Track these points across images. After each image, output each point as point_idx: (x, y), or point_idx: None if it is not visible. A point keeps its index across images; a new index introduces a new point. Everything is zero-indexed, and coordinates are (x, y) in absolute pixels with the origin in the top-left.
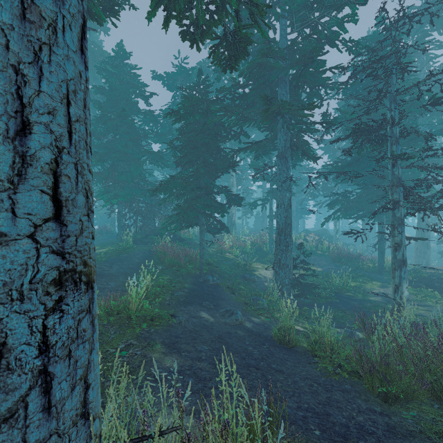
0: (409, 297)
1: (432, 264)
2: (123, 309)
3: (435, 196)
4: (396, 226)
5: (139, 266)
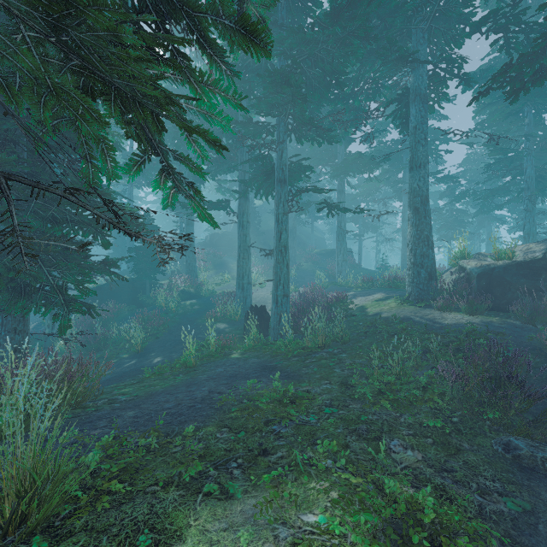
0: None
1: None
2: (220, 345)
3: None
4: None
5: (146, 400)
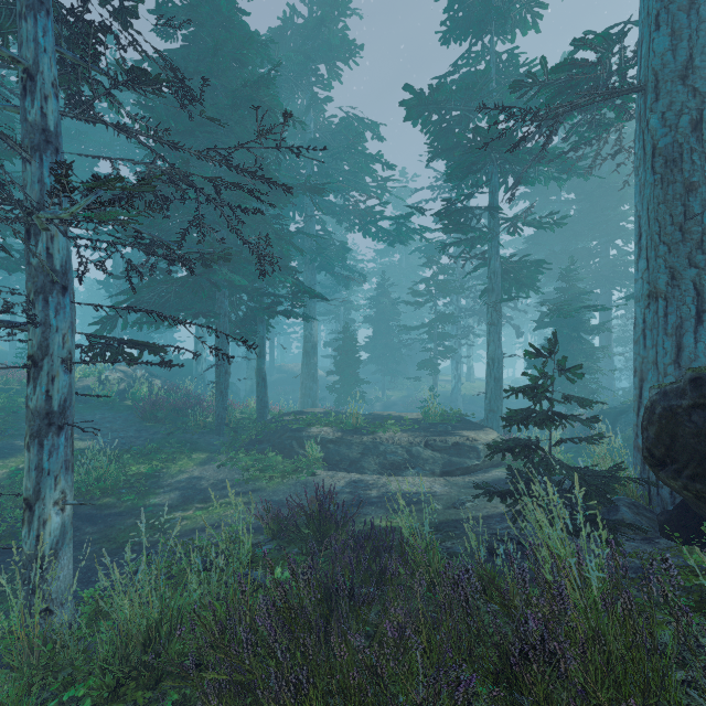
0: (238, 476)
1: (327, 403)
2: None
3: (297, 293)
4: (32, 298)
5: None
